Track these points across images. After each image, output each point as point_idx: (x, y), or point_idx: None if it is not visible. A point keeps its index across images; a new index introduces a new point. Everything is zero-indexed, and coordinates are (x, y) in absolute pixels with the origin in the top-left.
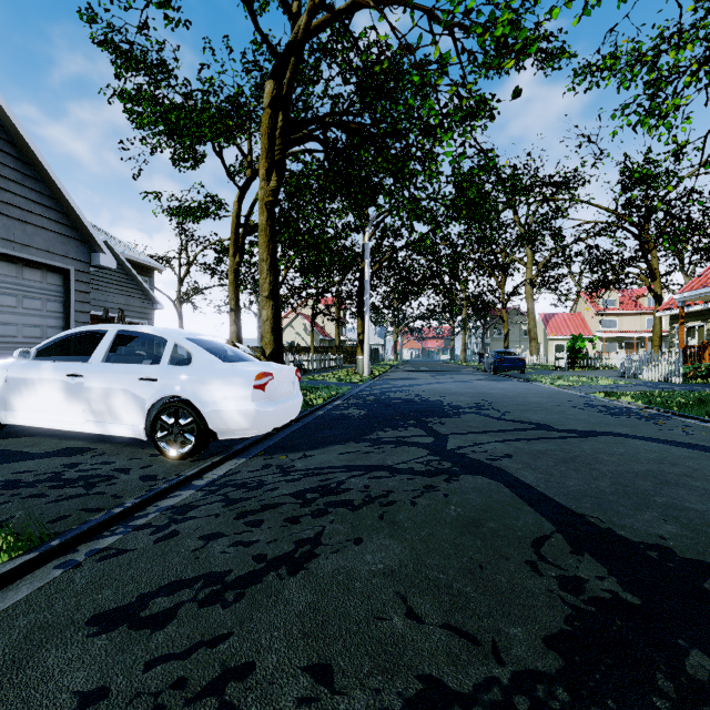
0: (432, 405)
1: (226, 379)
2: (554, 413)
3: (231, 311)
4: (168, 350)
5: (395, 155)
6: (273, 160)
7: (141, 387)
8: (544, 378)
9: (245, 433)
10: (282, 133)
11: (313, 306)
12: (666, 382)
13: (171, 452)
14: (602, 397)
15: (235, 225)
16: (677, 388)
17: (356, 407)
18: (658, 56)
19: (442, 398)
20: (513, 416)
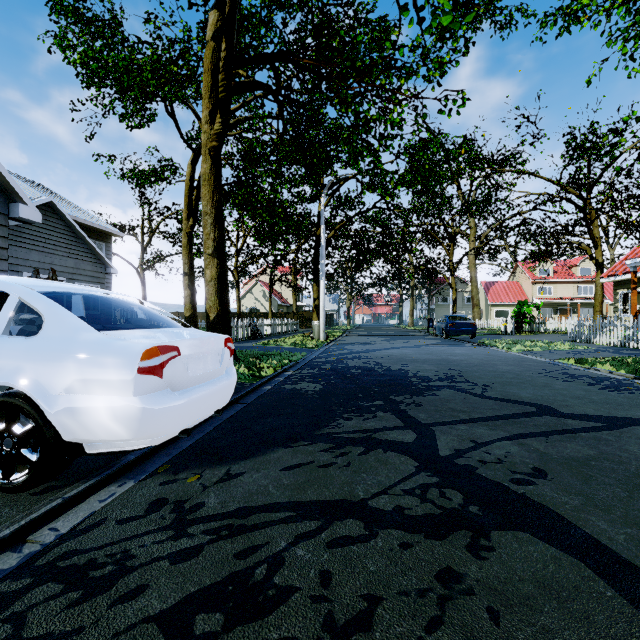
0: (396, 376)
1: (91, 359)
2: (540, 387)
3: (184, 275)
4: (6, 310)
5: (354, 97)
6: (217, 101)
7: None
8: (498, 343)
9: (129, 443)
10: (226, 66)
11: (271, 273)
12: (622, 346)
13: None
14: (574, 365)
15: (189, 188)
16: None
17: (311, 380)
18: None
19: (404, 367)
20: (497, 392)
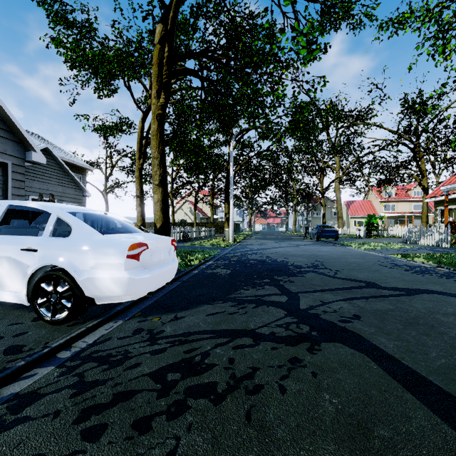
0: (279, 265)
1: (101, 250)
2: (373, 271)
3: (137, 197)
4: (50, 222)
5: (252, 80)
6: (162, 83)
7: (23, 257)
8: (353, 244)
9: (120, 298)
10: (168, 61)
11: (195, 195)
12: (437, 246)
13: (49, 317)
14: (400, 258)
15: (140, 138)
16: (450, 251)
17: (223, 267)
18: (451, 2)
19: (286, 259)
20: (343, 275)
